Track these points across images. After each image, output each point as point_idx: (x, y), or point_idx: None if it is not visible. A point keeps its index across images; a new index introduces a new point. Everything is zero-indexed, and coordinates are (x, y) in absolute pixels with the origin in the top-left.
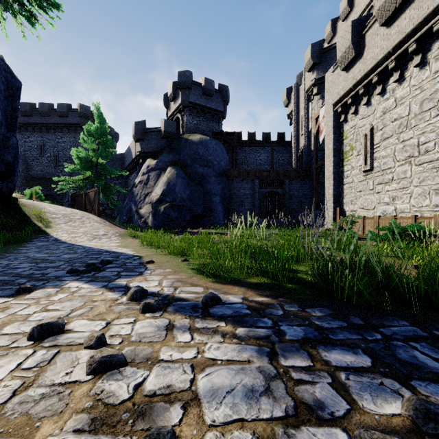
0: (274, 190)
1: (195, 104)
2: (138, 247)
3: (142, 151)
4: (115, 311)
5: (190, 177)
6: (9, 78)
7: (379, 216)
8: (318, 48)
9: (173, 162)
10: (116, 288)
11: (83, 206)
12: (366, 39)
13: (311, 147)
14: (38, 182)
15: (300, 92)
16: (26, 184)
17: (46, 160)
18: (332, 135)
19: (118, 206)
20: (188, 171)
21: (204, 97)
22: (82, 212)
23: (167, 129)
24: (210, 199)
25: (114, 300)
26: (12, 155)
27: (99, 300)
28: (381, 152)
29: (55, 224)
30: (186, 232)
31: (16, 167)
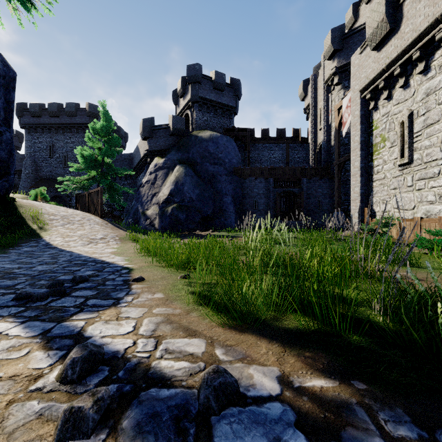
0: (290, 189)
1: (205, 99)
2: (134, 255)
3: (150, 150)
4: (5, 427)
5: (199, 176)
6: (0, 67)
7: (421, 217)
8: (339, 33)
9: (182, 161)
10: (59, 338)
11: (86, 207)
12: (404, 9)
13: (331, 142)
14: (47, 183)
15: (318, 83)
16: (35, 185)
17: (56, 161)
18: (359, 125)
19: (126, 207)
20: (198, 169)
21: (215, 91)
22: (84, 213)
23: (175, 126)
24: (221, 199)
25: (32, 377)
26: (5, 151)
27: (4, 378)
28: (424, 141)
29: (51, 226)
30: (195, 235)
31: (11, 165)
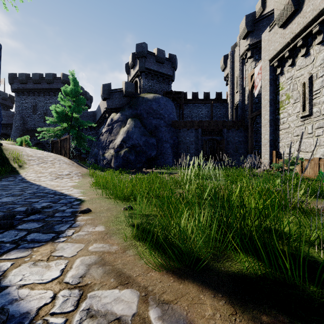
0: (214, 137)
1: (150, 70)
2: (90, 188)
3: (108, 108)
4: None
5: (145, 127)
6: None
7: (320, 158)
8: (252, 18)
9: (132, 116)
10: None
11: (59, 151)
12: None
13: (245, 101)
14: (32, 133)
15: (235, 58)
16: (23, 135)
17: (38, 116)
18: (268, 87)
19: (91, 151)
20: (144, 122)
21: (157, 64)
22: (56, 155)
23: (127, 90)
24: (161, 145)
25: None
26: None
27: None
28: (322, 98)
29: (28, 165)
30: (141, 172)
31: None
